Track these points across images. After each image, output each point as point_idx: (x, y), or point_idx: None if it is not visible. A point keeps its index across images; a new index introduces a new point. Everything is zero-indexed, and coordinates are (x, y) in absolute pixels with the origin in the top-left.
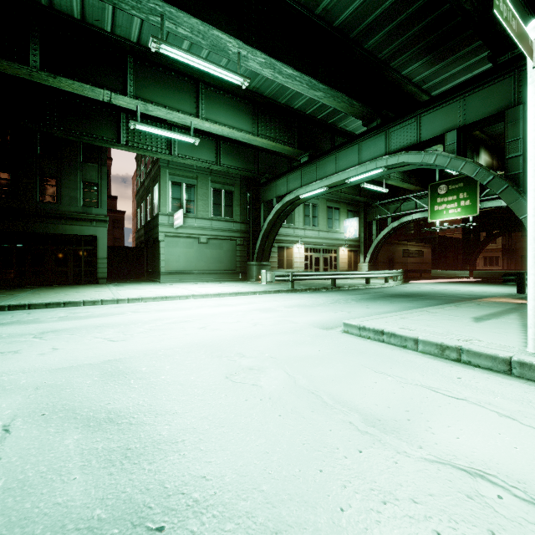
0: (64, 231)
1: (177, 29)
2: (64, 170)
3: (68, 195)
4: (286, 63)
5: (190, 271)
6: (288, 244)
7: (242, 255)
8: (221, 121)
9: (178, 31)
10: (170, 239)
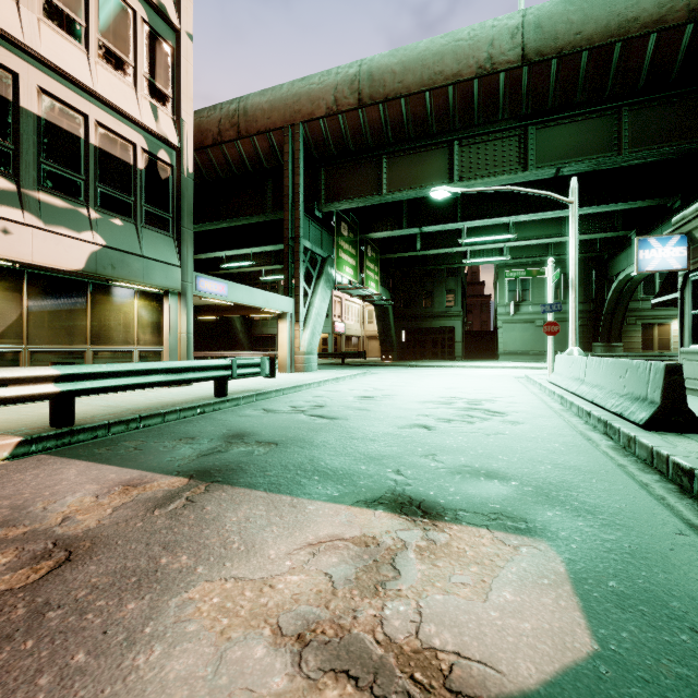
0: (436, 325)
1: (473, 225)
2: (436, 285)
3: (437, 301)
4: (551, 205)
5: (525, 352)
6: (661, 320)
7: (585, 336)
8: (529, 235)
9: (474, 225)
10: (507, 325)
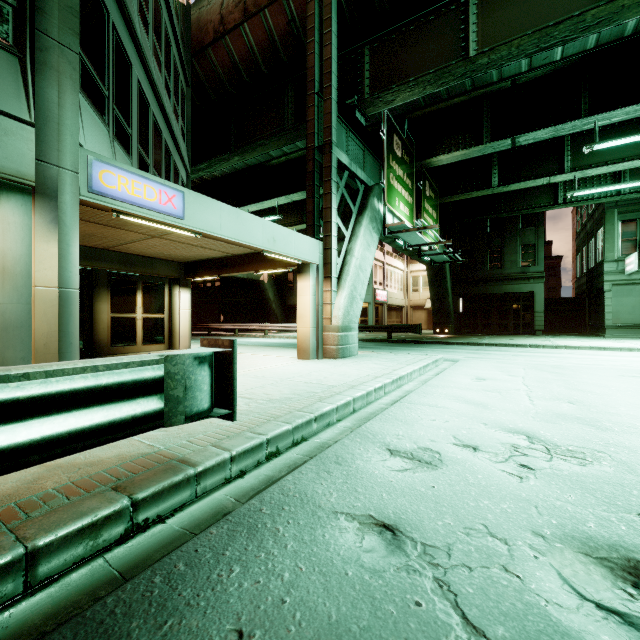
0: (506, 290)
1: (611, 120)
2: (506, 240)
3: (509, 260)
4: None
5: None
6: None
7: None
8: None
9: (612, 121)
10: (619, 288)
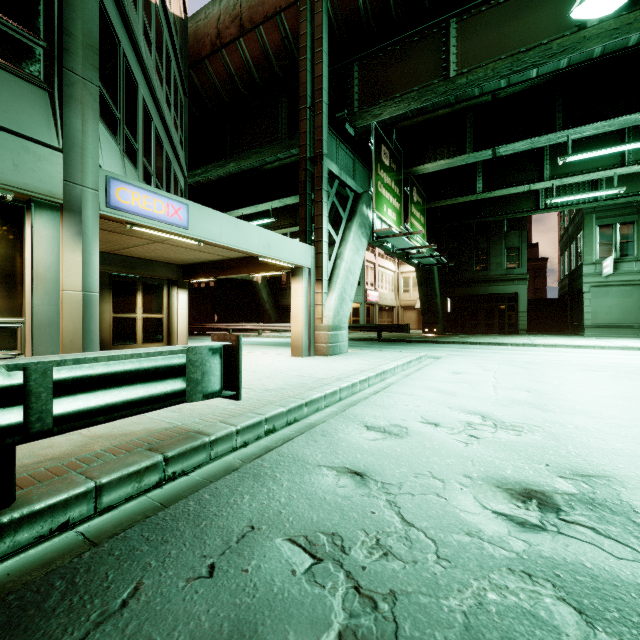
0: (492, 291)
1: (582, 134)
2: (492, 243)
3: (494, 262)
4: None
5: (626, 324)
6: None
7: None
8: None
9: (583, 135)
10: (596, 289)
